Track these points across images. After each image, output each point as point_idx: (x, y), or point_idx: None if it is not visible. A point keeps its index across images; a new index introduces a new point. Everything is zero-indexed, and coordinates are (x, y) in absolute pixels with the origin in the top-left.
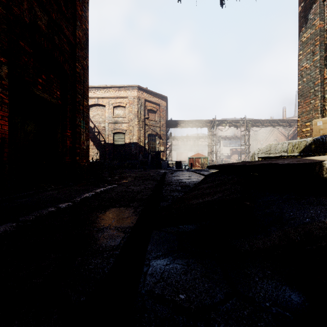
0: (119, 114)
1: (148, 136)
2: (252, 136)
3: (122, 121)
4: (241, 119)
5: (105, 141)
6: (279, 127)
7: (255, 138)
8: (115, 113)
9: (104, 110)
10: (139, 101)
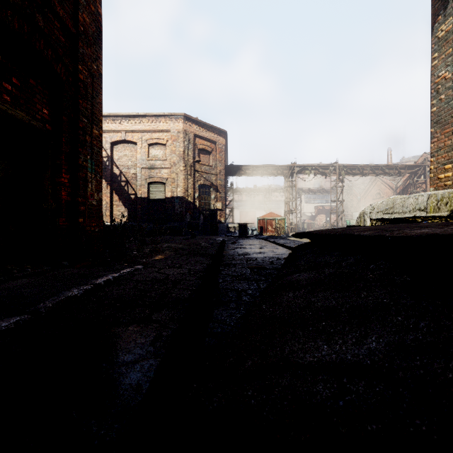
0: (157, 155)
1: (200, 187)
2: (346, 188)
3: (162, 166)
4: (331, 165)
5: (136, 194)
6: (384, 177)
7: (349, 191)
8: (151, 153)
9: (135, 149)
10: (186, 137)
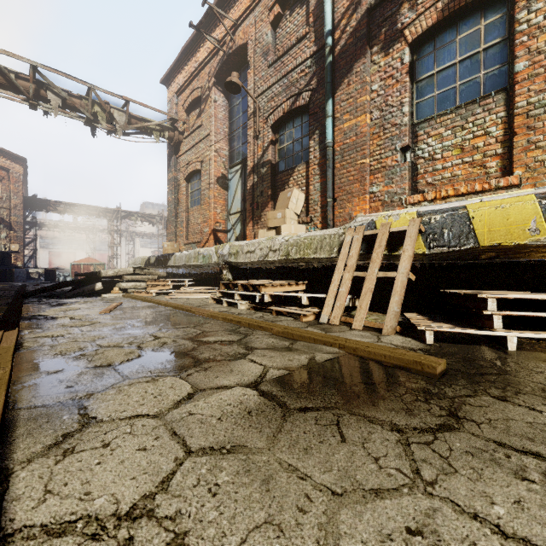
0: None
1: None
2: None
3: None
4: (158, 215)
5: None
6: None
7: None
8: None
9: None
10: None
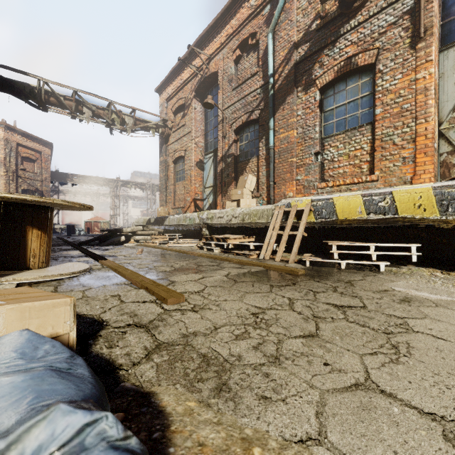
0: None
1: (23, 191)
2: None
3: None
4: (147, 183)
5: None
6: None
7: None
8: None
9: None
10: (7, 145)
